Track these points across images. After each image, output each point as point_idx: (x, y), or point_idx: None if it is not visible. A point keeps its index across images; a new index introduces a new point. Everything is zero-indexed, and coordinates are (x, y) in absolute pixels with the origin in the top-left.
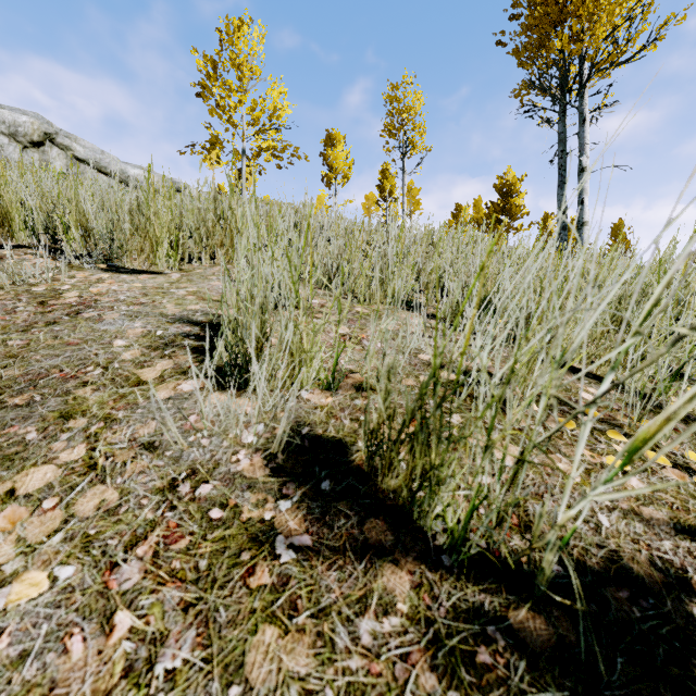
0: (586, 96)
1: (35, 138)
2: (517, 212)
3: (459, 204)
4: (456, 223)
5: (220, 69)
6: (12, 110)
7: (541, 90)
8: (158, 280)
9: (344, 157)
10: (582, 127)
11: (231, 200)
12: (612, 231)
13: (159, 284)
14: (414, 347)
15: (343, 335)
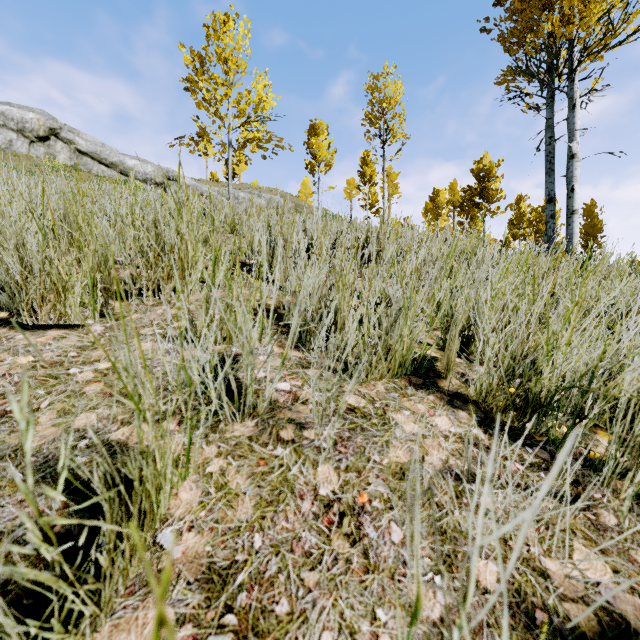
0: (576, 80)
1: (41, 133)
2: (494, 196)
3: (436, 188)
4: (433, 206)
5: (206, 63)
6: (20, 108)
7: (527, 76)
8: (65, 342)
9: (327, 145)
10: (572, 113)
11: (178, 220)
12: (584, 211)
13: (61, 353)
14: (459, 528)
15: (326, 505)
